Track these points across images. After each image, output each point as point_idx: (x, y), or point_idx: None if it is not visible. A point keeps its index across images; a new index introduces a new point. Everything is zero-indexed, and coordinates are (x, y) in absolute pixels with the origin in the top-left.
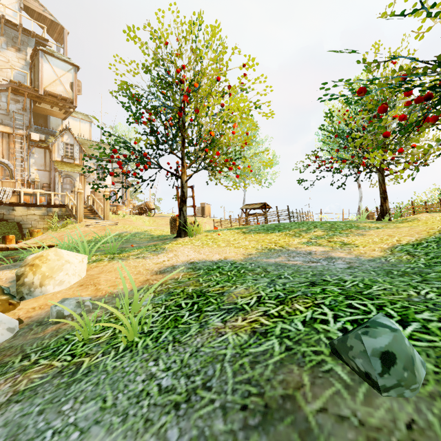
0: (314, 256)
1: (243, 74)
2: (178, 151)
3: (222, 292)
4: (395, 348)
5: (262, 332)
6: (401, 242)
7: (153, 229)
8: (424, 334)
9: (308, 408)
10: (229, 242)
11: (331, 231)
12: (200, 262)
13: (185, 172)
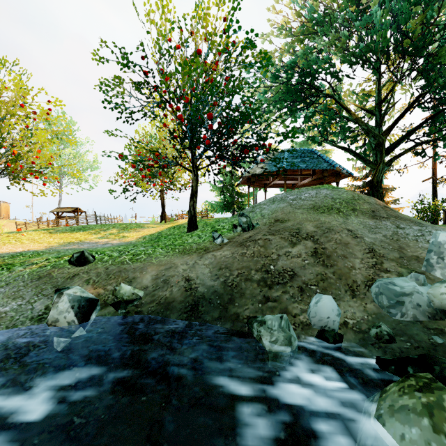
0: (98, 244)
1: (48, 108)
2: None
3: (24, 261)
4: (82, 255)
5: (45, 266)
6: (148, 234)
7: None
8: (102, 256)
9: (54, 274)
10: (34, 240)
11: (123, 230)
12: (3, 253)
13: None
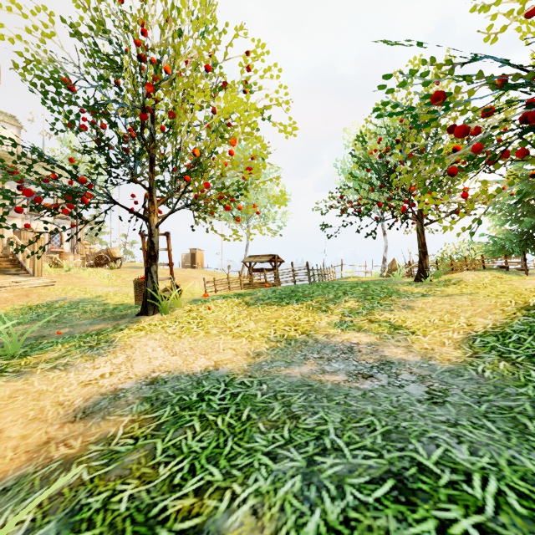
0: (360, 358)
1: (246, 66)
2: (145, 178)
3: (196, 529)
4: None
5: None
6: (475, 328)
7: (112, 292)
8: None
9: None
10: (225, 325)
11: (368, 301)
12: (169, 378)
13: (156, 211)
